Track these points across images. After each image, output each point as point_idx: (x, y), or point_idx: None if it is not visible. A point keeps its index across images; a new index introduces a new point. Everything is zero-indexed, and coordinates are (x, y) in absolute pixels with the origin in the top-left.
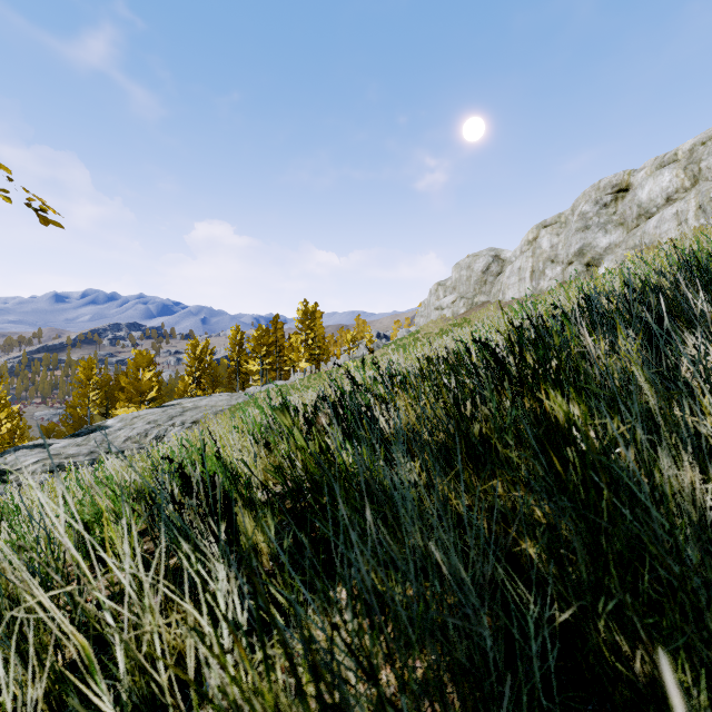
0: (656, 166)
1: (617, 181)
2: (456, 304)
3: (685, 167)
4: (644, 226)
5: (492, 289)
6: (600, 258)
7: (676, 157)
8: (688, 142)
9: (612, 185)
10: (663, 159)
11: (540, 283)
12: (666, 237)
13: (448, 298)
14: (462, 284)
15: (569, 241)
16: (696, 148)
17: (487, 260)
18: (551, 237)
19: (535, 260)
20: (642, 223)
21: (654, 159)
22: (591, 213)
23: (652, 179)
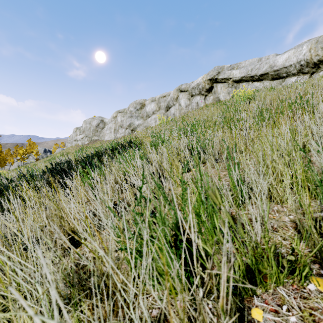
0: (151, 100)
1: (141, 102)
2: (84, 139)
3: (157, 103)
4: (147, 120)
5: (100, 134)
6: (136, 128)
7: (156, 99)
8: (158, 96)
9: (140, 103)
10: (153, 99)
11: (117, 134)
12: (152, 125)
13: (80, 136)
14: (87, 130)
15: (126, 120)
16: (160, 98)
17: (98, 121)
18: (121, 117)
19: (116, 125)
20: (147, 118)
21: (151, 98)
22: (133, 111)
23: (149, 105)
